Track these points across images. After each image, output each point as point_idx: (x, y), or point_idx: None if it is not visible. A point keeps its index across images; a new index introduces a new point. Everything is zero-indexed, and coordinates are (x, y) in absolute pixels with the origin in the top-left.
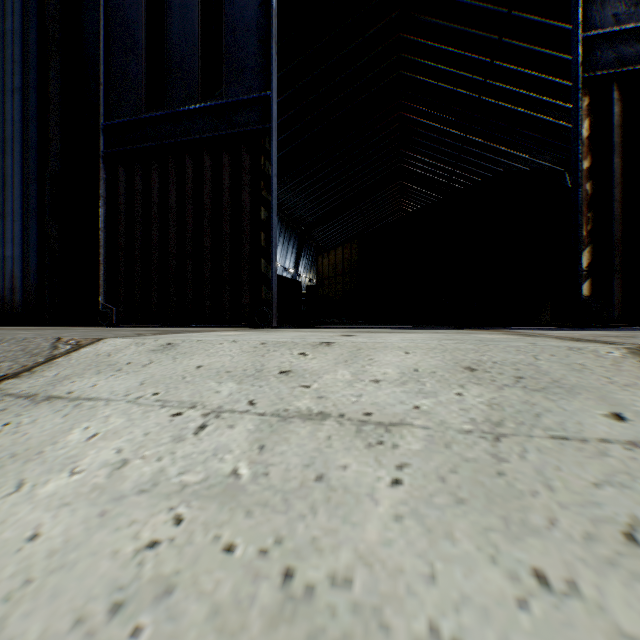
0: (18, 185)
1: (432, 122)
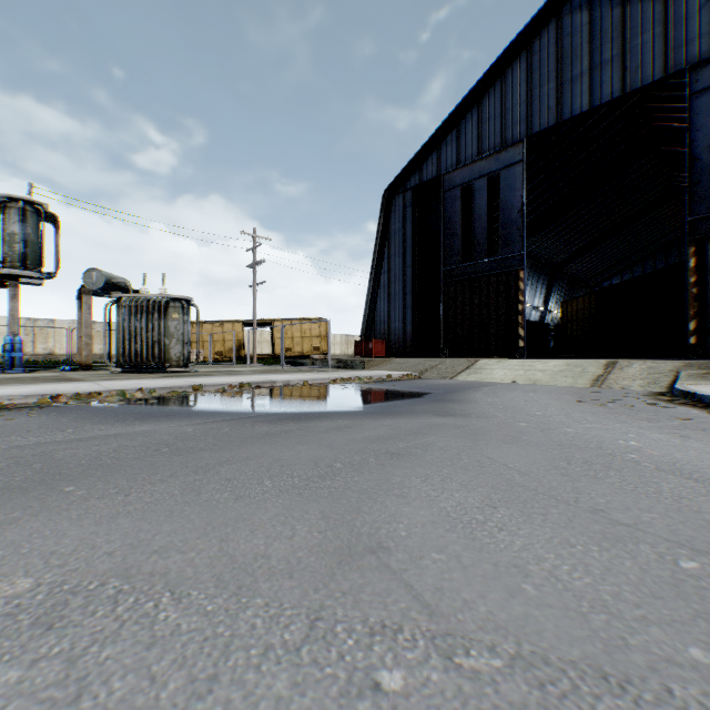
0: (401, 296)
1: None
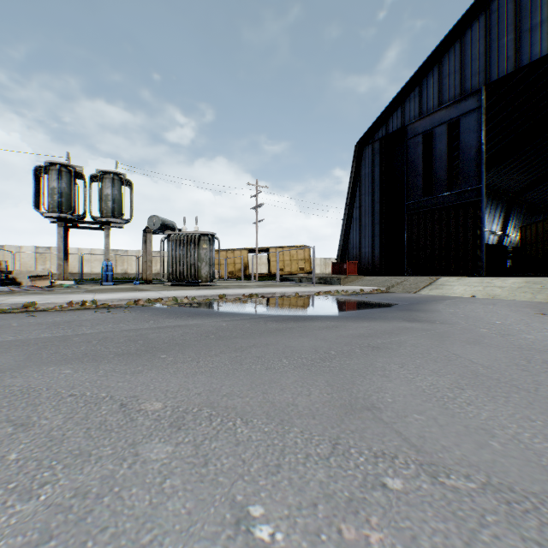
0: (370, 226)
1: None
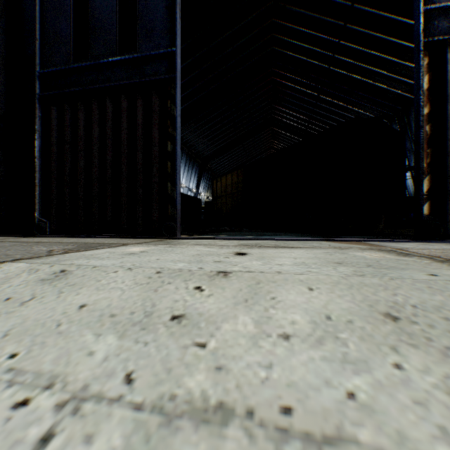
0: None
1: (295, 85)
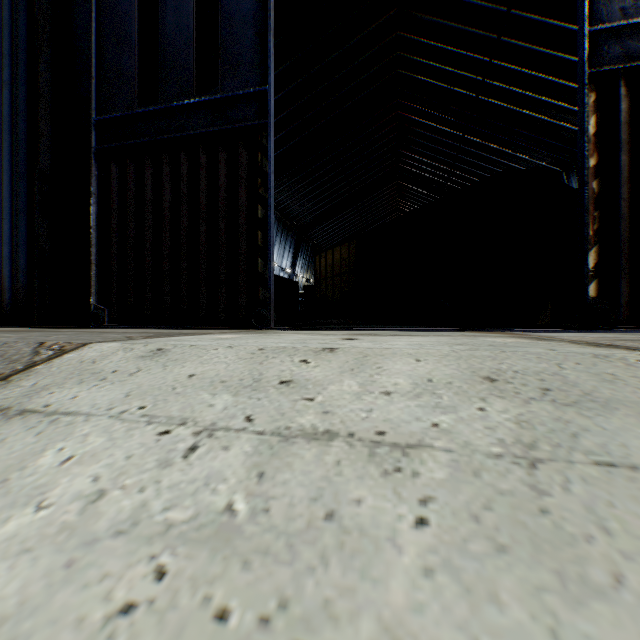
0: (7, 182)
1: (430, 122)
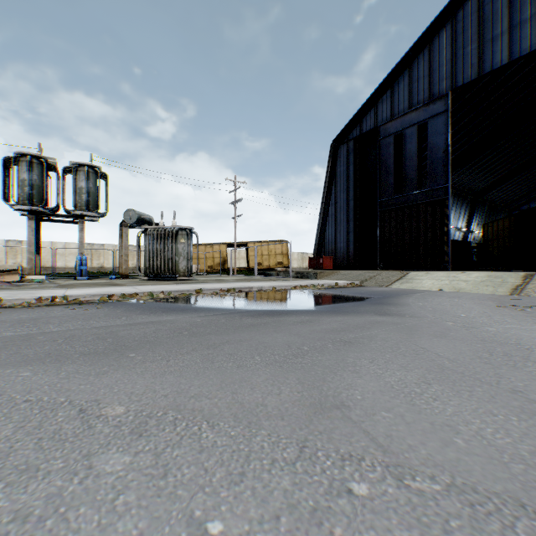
0: (345, 222)
1: None
